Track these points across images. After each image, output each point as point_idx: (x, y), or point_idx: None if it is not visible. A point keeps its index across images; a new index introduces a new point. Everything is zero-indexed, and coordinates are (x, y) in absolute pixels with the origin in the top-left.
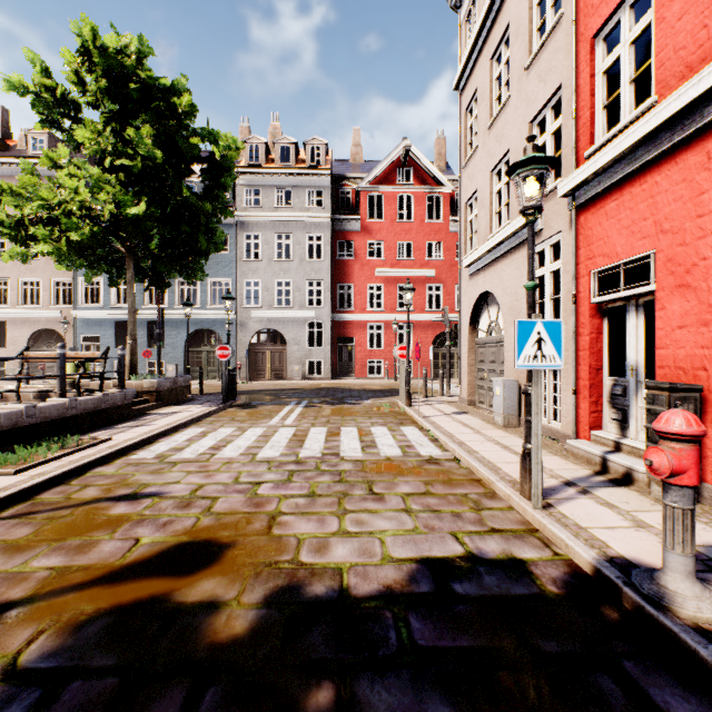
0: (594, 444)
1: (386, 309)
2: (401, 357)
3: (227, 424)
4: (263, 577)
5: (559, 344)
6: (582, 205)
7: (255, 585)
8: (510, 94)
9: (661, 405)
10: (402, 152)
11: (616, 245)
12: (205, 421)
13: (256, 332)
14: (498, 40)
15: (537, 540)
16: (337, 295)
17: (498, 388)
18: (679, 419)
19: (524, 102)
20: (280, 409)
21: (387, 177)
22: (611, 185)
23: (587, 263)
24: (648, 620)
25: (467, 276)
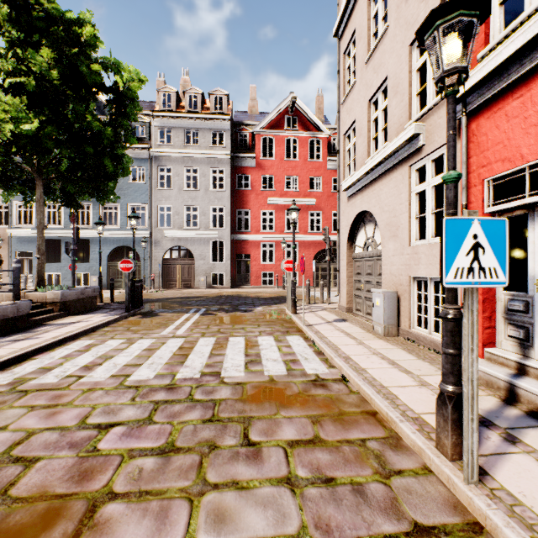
0: (491, 363)
1: (276, 231)
2: (287, 270)
3: (119, 335)
4: None
5: (502, 252)
6: (473, 111)
7: None
8: (388, 24)
9: None
10: (289, 104)
11: (521, 146)
12: (99, 331)
13: (168, 249)
14: None
15: None
16: (236, 219)
17: (378, 299)
18: None
19: (403, 28)
20: (178, 318)
21: (277, 123)
22: (514, 80)
23: (481, 170)
24: None
25: (346, 198)
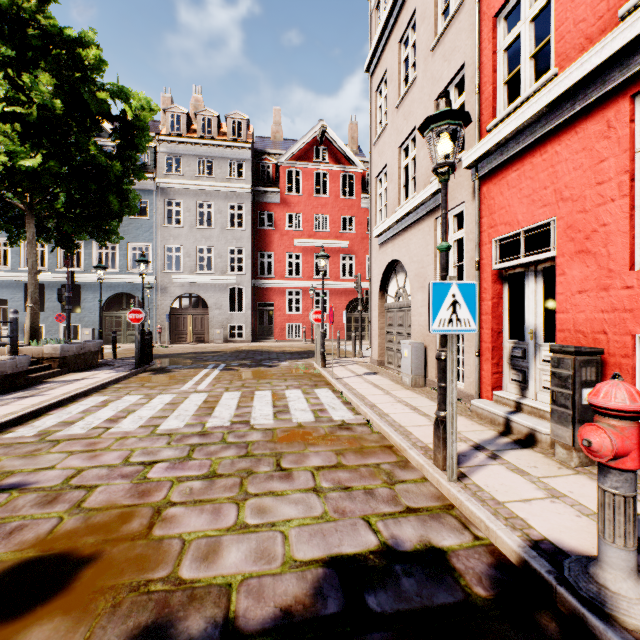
0: (496, 404)
1: (304, 277)
2: (316, 321)
3: (134, 391)
4: (122, 612)
5: (473, 307)
6: (485, 176)
7: (107, 628)
8: (416, 74)
9: (566, 368)
10: (318, 133)
11: (518, 213)
12: (111, 388)
13: (177, 296)
14: (406, 24)
15: (455, 519)
16: (258, 262)
17: (407, 350)
18: (621, 393)
19: (430, 81)
20: (196, 373)
21: (305, 154)
22: (513, 155)
23: (490, 231)
24: (591, 632)
25: (377, 245)
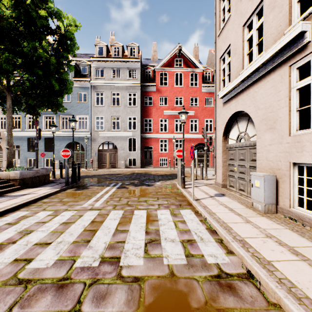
0: None
1: (169, 132)
2: (178, 156)
3: (51, 206)
4: None
5: None
6: None
7: None
8: None
9: None
10: (177, 51)
11: None
12: (38, 202)
13: (101, 143)
14: None
15: None
16: (144, 124)
17: (258, 181)
18: None
19: None
20: (100, 190)
21: (169, 64)
22: None
23: None
24: None
25: (221, 104)
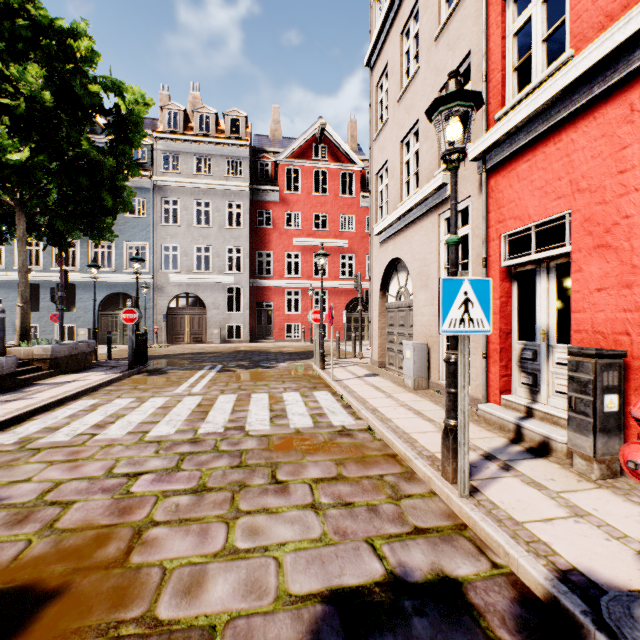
0: (505, 409)
1: (303, 276)
2: (315, 321)
3: (126, 394)
4: None
5: (487, 306)
6: (492, 168)
7: None
8: (419, 65)
9: (586, 373)
10: (317, 130)
11: (529, 207)
12: (102, 390)
13: (175, 296)
14: (408, 15)
15: (469, 542)
16: (256, 262)
17: (409, 352)
18: None
19: (433, 72)
20: (191, 375)
21: (304, 152)
22: (523, 145)
23: (498, 226)
24: None
25: (378, 243)
